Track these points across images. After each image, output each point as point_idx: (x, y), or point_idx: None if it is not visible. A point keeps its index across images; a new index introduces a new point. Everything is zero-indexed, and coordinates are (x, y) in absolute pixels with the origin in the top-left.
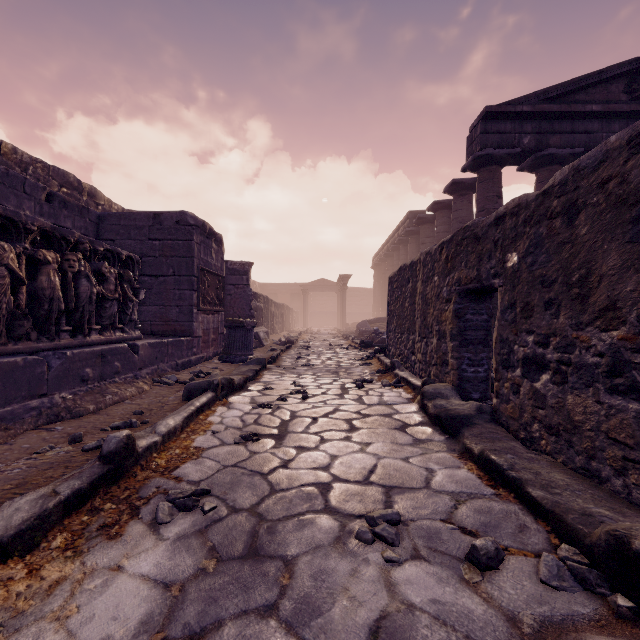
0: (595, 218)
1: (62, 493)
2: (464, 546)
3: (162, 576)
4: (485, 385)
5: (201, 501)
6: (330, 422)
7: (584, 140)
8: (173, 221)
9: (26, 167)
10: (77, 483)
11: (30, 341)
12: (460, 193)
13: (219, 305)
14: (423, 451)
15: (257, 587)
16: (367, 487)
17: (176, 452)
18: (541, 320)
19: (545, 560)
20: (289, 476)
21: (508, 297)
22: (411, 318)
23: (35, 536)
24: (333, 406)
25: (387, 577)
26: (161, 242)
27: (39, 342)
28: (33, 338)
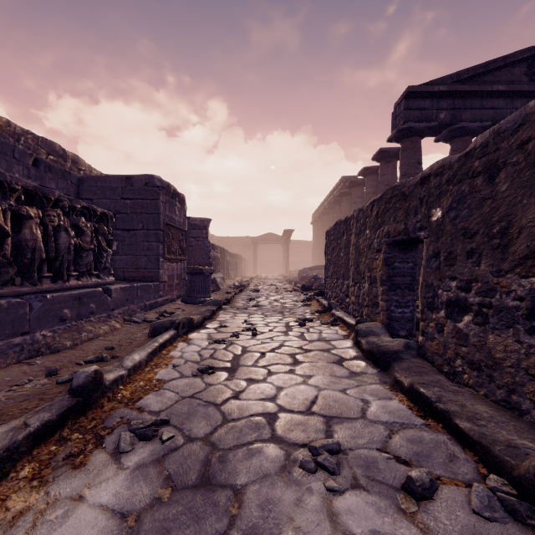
0: (515, 176)
1: (32, 425)
2: (399, 475)
3: (120, 506)
4: (411, 324)
5: (160, 431)
6: (276, 356)
7: (491, 115)
8: (142, 183)
9: (18, 138)
10: (47, 415)
11: (15, 286)
12: (386, 160)
13: (182, 255)
14: (358, 383)
15: (208, 517)
16: (309, 417)
17: (140, 384)
18: (463, 267)
19: (476, 491)
20: (240, 406)
21: (433, 247)
22: (346, 266)
23: (4, 467)
24: (279, 342)
25: (329, 507)
26: (132, 201)
27: (23, 287)
28: (17, 283)
